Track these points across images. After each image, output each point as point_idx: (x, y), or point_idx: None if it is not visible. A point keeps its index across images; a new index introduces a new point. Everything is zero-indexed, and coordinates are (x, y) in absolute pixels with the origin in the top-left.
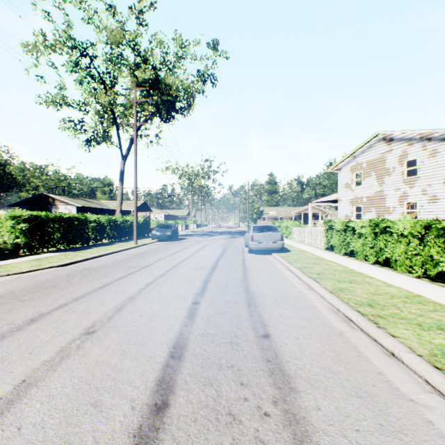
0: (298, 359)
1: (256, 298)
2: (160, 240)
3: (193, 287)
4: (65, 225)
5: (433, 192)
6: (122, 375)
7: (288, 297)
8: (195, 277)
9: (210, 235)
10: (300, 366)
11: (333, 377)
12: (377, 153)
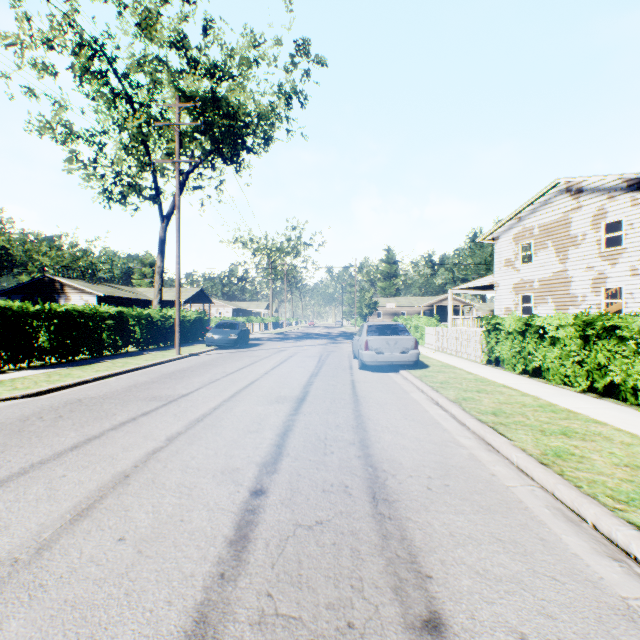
0: None
1: (388, 477)
2: (219, 348)
3: (258, 446)
4: (59, 324)
5: None
6: None
7: (452, 472)
8: (266, 420)
9: (298, 339)
10: None
11: None
12: (557, 212)
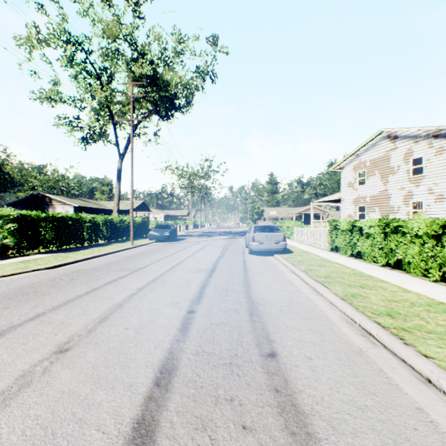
0: (314, 388)
1: (259, 306)
2: (158, 241)
3: (189, 292)
4: (58, 225)
5: (440, 191)
6: (91, 414)
7: (294, 304)
8: (192, 280)
9: (209, 235)
10: (317, 399)
11: (361, 415)
12: (381, 151)
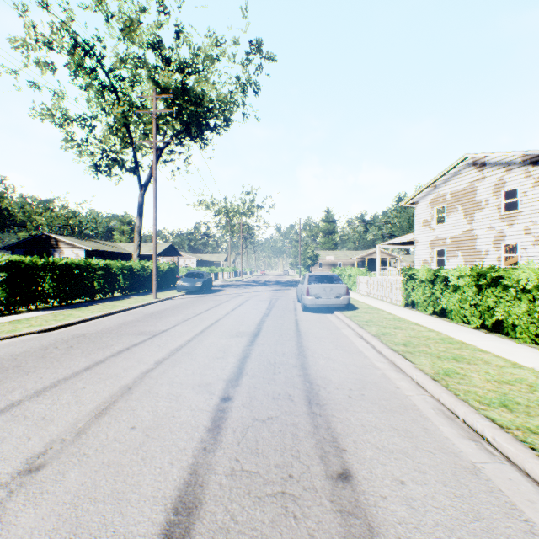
0: None
1: (320, 389)
2: (188, 293)
3: (224, 368)
4: (61, 274)
5: None
6: None
7: (368, 386)
8: (229, 349)
9: (252, 286)
10: None
11: None
12: (465, 181)
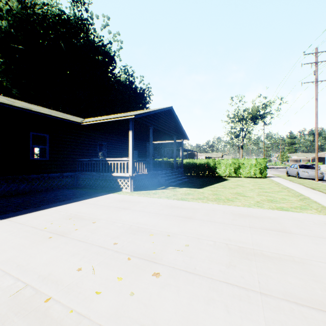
0: None
1: None
2: None
3: None
4: None
5: None
6: None
7: None
8: None
9: (272, 168)
10: None
11: None
12: None
